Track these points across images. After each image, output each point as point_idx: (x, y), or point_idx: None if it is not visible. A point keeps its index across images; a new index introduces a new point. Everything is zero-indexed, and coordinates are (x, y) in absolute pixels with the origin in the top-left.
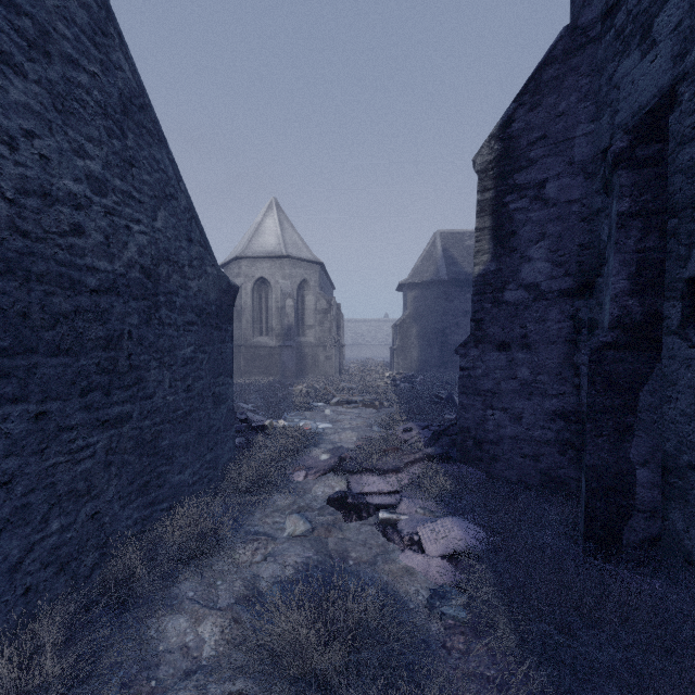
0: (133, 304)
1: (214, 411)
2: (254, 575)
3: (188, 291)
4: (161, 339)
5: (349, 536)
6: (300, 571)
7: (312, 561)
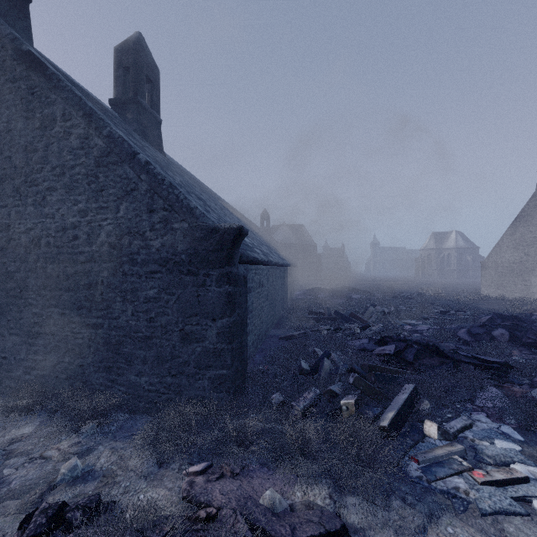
0: (104, 265)
1: (182, 344)
2: (31, 453)
3: (150, 249)
4: (125, 284)
5: (0, 518)
6: (0, 478)
7: (2, 486)
